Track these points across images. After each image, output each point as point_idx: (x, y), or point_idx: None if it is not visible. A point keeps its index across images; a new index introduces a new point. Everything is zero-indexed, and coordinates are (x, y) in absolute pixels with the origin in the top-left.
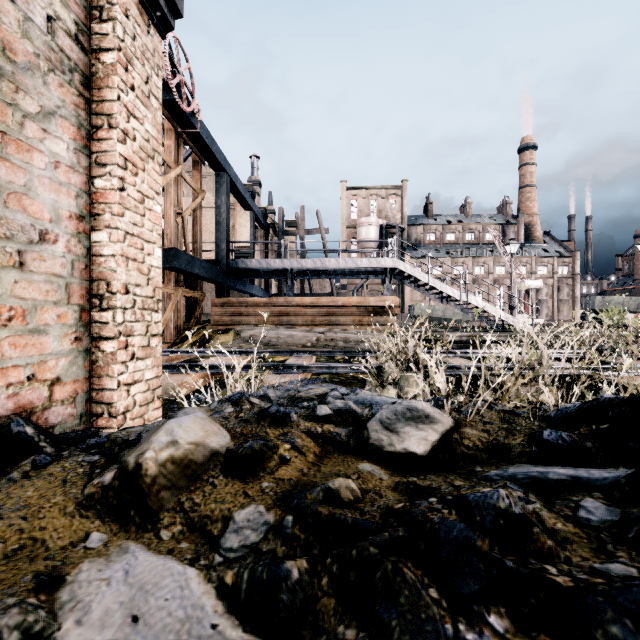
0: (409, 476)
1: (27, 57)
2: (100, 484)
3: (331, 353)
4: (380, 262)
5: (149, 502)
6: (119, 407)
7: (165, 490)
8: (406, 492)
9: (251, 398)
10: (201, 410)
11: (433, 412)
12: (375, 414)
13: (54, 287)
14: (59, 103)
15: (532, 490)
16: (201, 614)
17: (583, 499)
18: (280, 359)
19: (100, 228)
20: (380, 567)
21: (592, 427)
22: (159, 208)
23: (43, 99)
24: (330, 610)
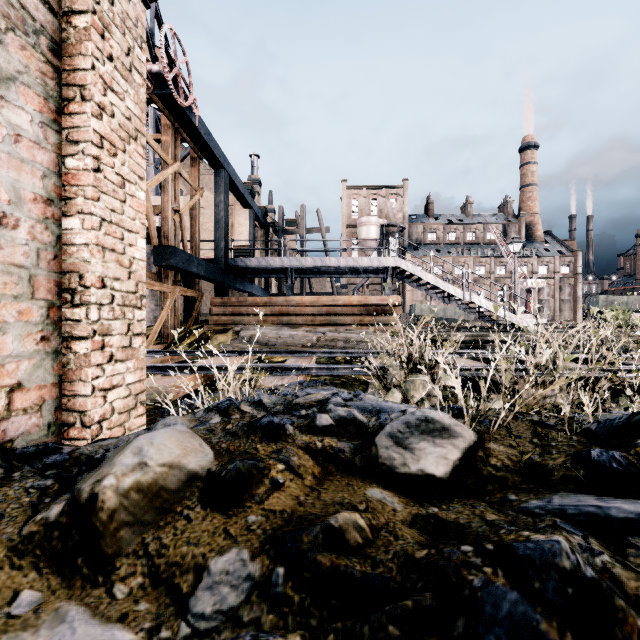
0: (428, 505)
1: None
2: (43, 521)
3: (332, 353)
4: (381, 261)
5: (103, 545)
6: (93, 415)
7: (126, 528)
8: (426, 528)
9: (242, 406)
10: (184, 420)
11: (452, 424)
12: (384, 426)
13: (14, 279)
14: (20, 68)
15: (590, 531)
16: None
17: None
18: (279, 360)
19: (72, 213)
20: None
21: None
22: (143, 195)
23: None
24: None
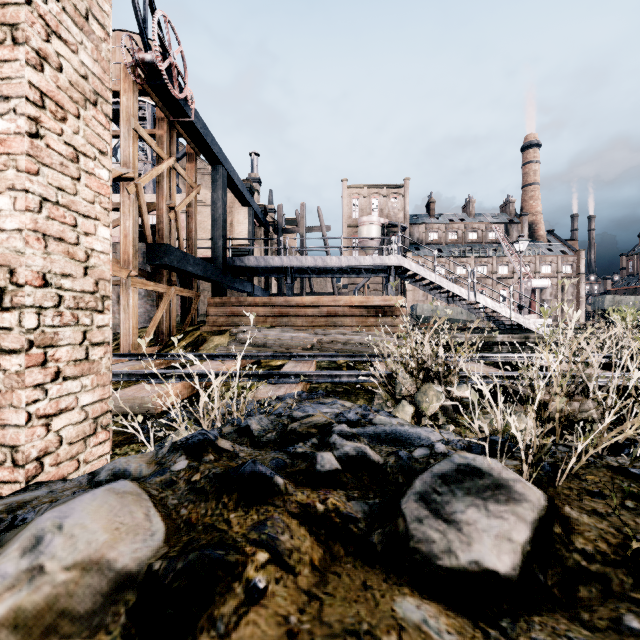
0: (497, 636)
1: None
2: None
3: (333, 357)
4: (384, 260)
5: None
6: (29, 451)
7: None
8: None
9: (219, 440)
10: (140, 462)
11: (509, 479)
12: (412, 482)
13: None
14: None
15: None
16: None
17: None
18: (278, 363)
19: (0, 190)
20: None
21: None
22: (105, 173)
23: None
24: None
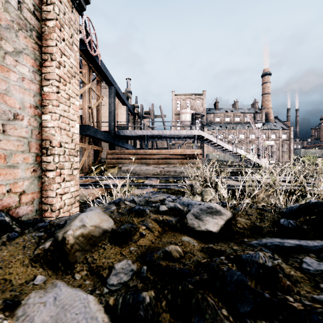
0: (209, 243)
1: (7, 22)
2: (43, 248)
3: (167, 178)
4: (192, 132)
5: (69, 258)
6: (56, 206)
7: (78, 251)
8: (207, 252)
9: (125, 201)
10: (99, 208)
11: (221, 209)
12: (190, 210)
13: (21, 143)
14: (24, 47)
15: (276, 252)
16: (95, 322)
17: (304, 257)
18: (141, 181)
19: (46, 113)
20: (194, 296)
21: (306, 217)
22: (78, 103)
23: (15, 44)
24: (167, 320)
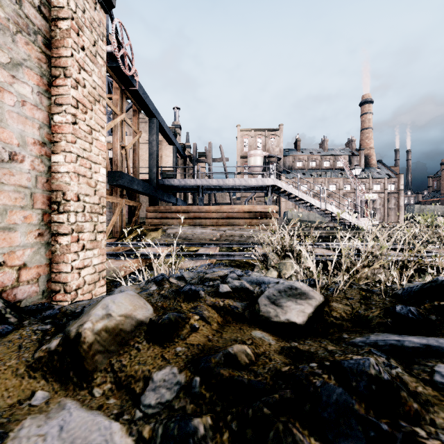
0: (291, 341)
1: None
2: (47, 349)
3: (230, 245)
4: (264, 181)
5: (85, 364)
6: (72, 285)
7: (99, 354)
8: (290, 355)
9: (170, 279)
10: (132, 288)
11: (308, 290)
12: (264, 292)
13: (21, 195)
14: (25, 57)
15: (392, 355)
16: None
17: (436, 365)
18: (194, 249)
19: (58, 152)
20: (273, 427)
21: (434, 303)
22: (103, 138)
23: (12, 53)
24: None
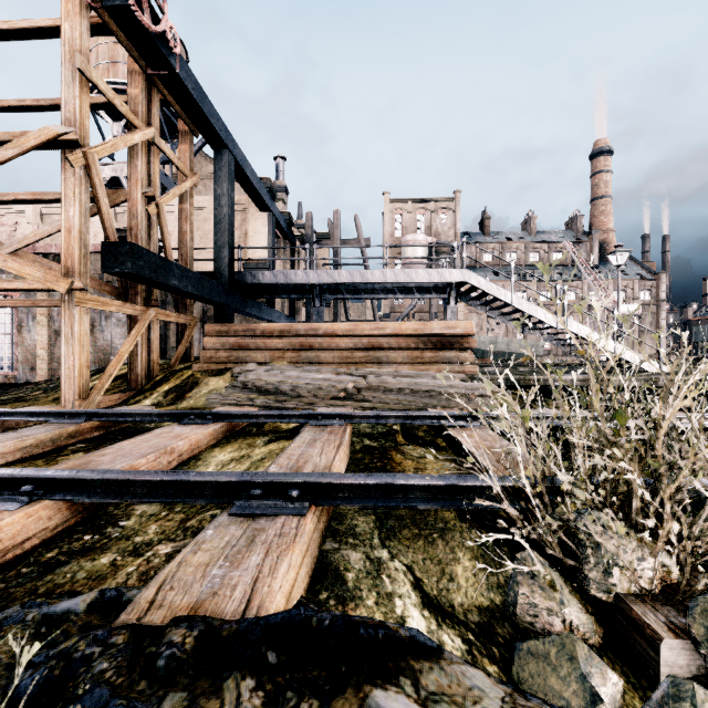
0: None
1: None
2: None
3: (380, 418)
4: (443, 274)
5: None
6: None
7: None
8: None
9: None
10: None
11: None
12: None
13: None
14: None
15: None
16: None
17: None
18: (291, 424)
19: None
20: None
21: None
22: None
23: None
24: None
